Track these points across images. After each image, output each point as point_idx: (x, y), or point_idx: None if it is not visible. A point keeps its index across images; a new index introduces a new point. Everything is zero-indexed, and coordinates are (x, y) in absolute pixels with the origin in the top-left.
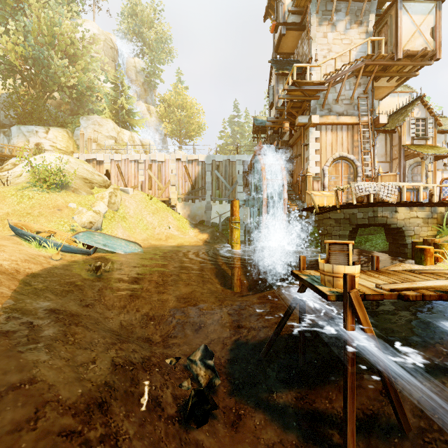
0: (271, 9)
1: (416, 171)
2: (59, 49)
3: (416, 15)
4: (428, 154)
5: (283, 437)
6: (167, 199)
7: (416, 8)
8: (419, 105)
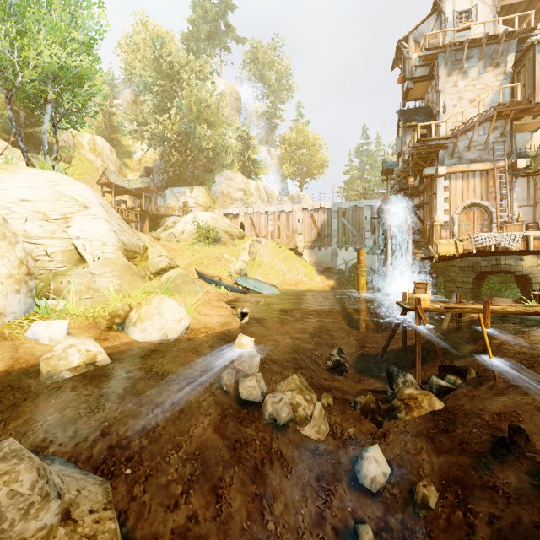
0: (399, 60)
1: None
2: (201, 119)
3: None
4: None
5: (385, 386)
6: (294, 247)
7: None
8: None
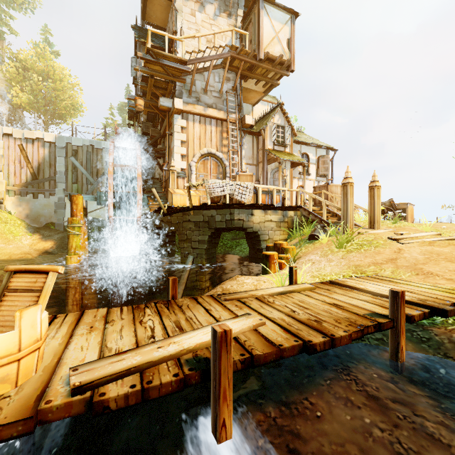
0: None
1: (277, 176)
2: None
3: (275, 20)
4: (284, 159)
5: None
6: None
7: (275, 14)
8: (280, 112)
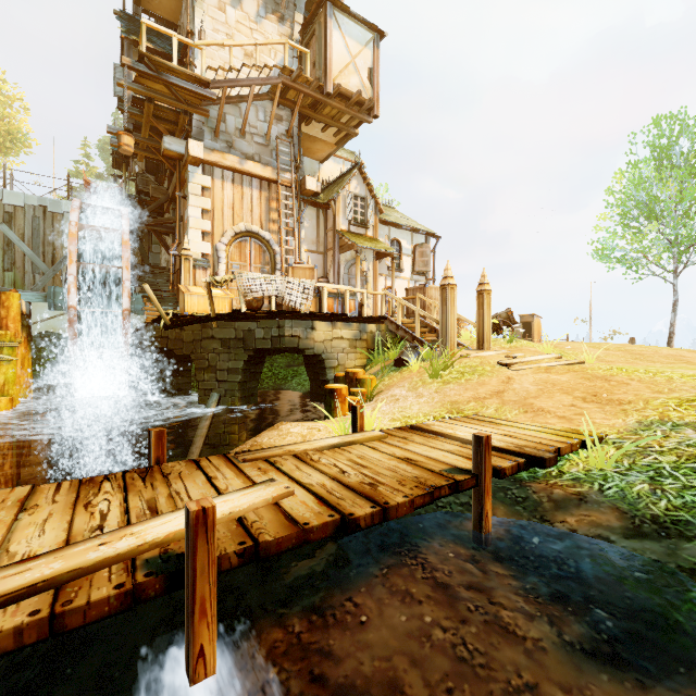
0: None
1: (354, 271)
2: None
3: (351, 38)
4: (363, 246)
5: None
6: None
7: (351, 28)
8: (358, 176)
